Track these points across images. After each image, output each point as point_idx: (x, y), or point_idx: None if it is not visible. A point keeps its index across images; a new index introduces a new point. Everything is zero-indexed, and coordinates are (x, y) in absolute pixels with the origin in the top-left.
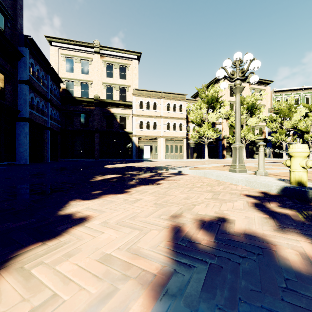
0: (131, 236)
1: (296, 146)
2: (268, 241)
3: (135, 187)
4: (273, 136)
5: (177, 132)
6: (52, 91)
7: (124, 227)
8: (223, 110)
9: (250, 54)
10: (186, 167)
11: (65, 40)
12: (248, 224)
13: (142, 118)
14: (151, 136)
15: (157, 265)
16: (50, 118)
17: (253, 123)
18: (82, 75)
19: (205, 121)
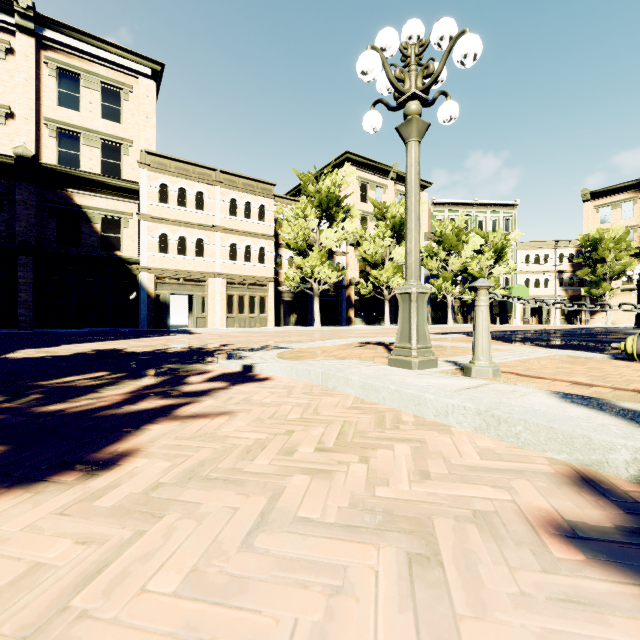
0: None
1: None
2: None
3: None
4: (433, 284)
5: (253, 267)
6: None
7: None
8: (349, 226)
9: (451, 19)
10: (272, 350)
11: None
12: None
13: (165, 227)
14: (191, 273)
15: None
16: None
17: (402, 257)
18: None
19: (316, 245)
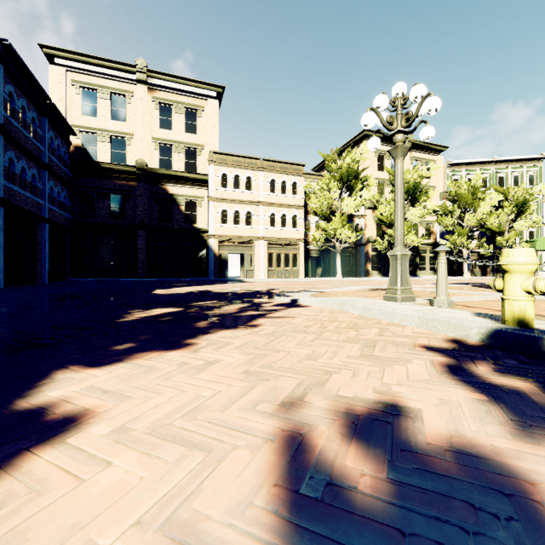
0: (180, 473)
1: (515, 251)
2: (512, 470)
3: (207, 334)
4: (448, 240)
5: (288, 231)
6: (53, 150)
7: (168, 442)
8: (366, 194)
9: (422, 85)
10: (306, 292)
11: (80, 56)
12: (452, 421)
13: (225, 205)
14: (243, 237)
15: None
16: (50, 201)
17: (416, 217)
18: (113, 122)
19: (337, 211)
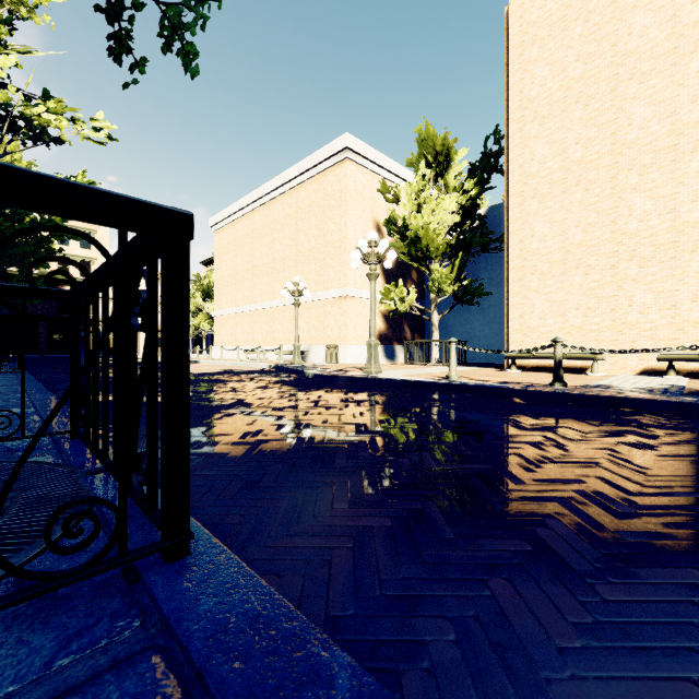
0: None
1: None
2: None
3: None
4: None
5: None
6: None
7: None
8: None
9: None
10: None
11: None
12: None
13: None
14: None
15: None
16: None
17: None
18: None
19: (203, 310)
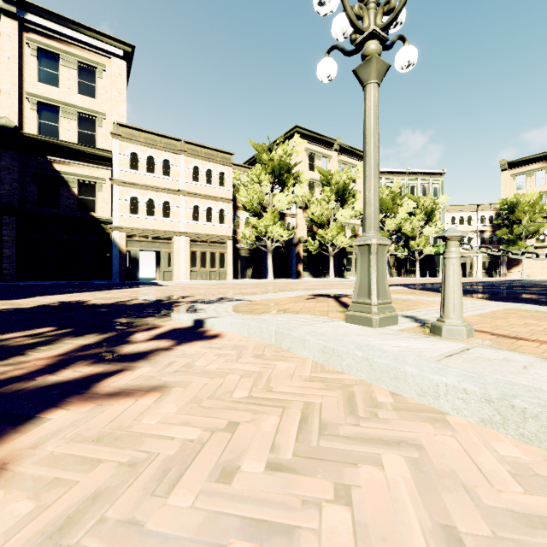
0: None
1: None
2: None
3: None
4: None
5: (214, 227)
6: None
7: None
8: (299, 190)
9: None
10: (227, 302)
11: None
12: None
13: (135, 191)
14: (159, 232)
15: None
16: None
17: (345, 218)
18: None
19: (269, 207)
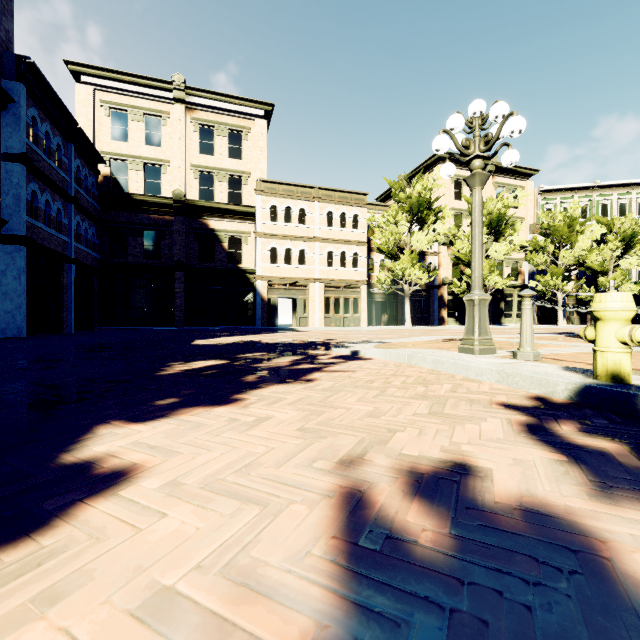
0: (237, 525)
1: (609, 296)
2: (583, 529)
3: (256, 388)
4: (539, 281)
5: (348, 272)
6: (80, 181)
7: (222, 496)
8: (441, 227)
9: (503, 103)
10: (369, 343)
11: (110, 72)
12: (524, 481)
13: (275, 241)
14: (295, 279)
15: (303, 625)
16: (77, 239)
17: (500, 254)
18: (146, 147)
19: (406, 248)
